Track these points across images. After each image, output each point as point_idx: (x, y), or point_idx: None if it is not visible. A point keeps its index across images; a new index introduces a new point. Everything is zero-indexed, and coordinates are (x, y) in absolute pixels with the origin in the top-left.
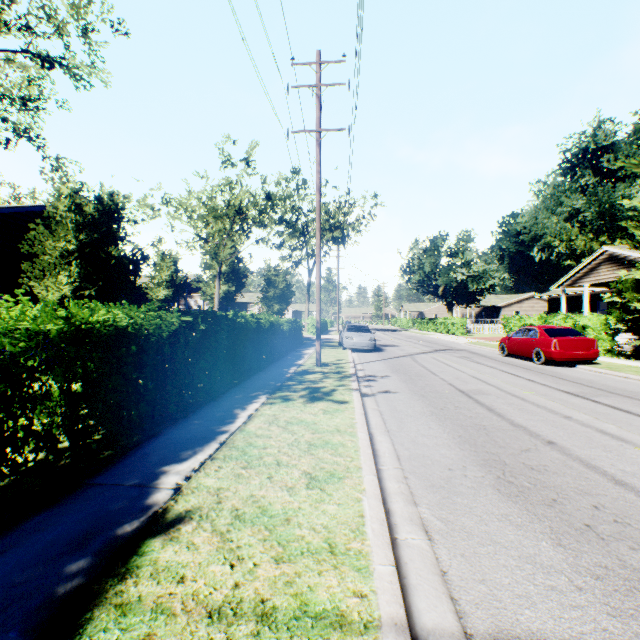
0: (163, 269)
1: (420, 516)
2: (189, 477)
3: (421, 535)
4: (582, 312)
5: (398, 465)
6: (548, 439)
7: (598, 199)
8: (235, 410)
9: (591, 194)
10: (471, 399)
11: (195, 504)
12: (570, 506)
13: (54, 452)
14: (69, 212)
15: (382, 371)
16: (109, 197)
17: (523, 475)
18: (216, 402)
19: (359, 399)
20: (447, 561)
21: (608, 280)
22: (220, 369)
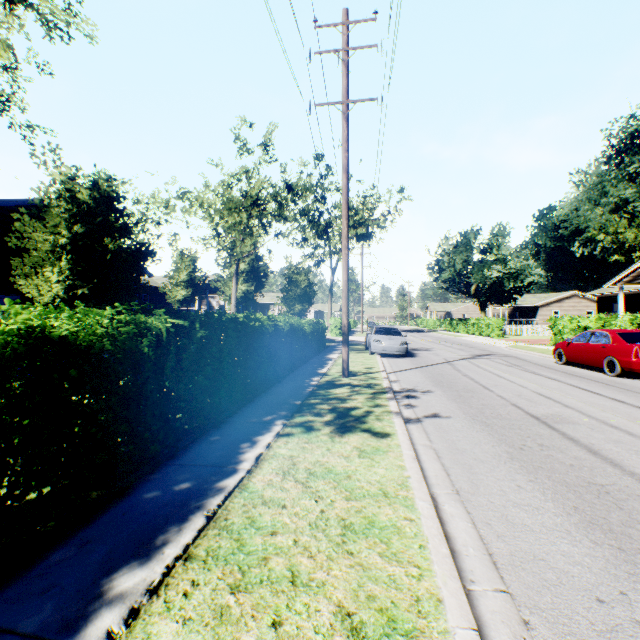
0: (181, 268)
1: None
2: (134, 613)
3: None
4: None
5: (499, 583)
6: None
7: None
8: (240, 446)
9: None
10: (555, 431)
11: None
12: None
13: None
14: (59, 199)
15: (421, 383)
16: (105, 182)
17: None
18: (218, 431)
19: (404, 430)
20: None
21: None
22: (225, 386)
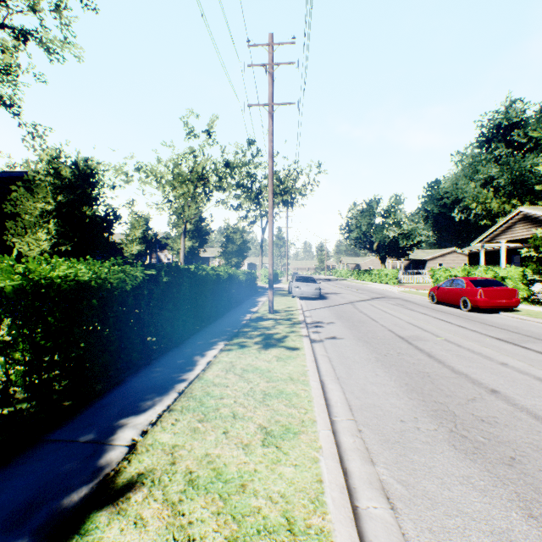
0: (136, 227)
1: (379, 478)
2: (145, 432)
3: (383, 503)
4: (498, 265)
5: (351, 416)
6: (491, 387)
7: (510, 167)
8: (195, 357)
9: (504, 163)
10: (411, 345)
11: (148, 465)
12: (530, 466)
13: (19, 401)
14: (47, 176)
15: (328, 318)
16: (84, 162)
17: (475, 428)
18: (178, 348)
19: (309, 346)
20: (415, 538)
21: (523, 237)
22: (182, 318)
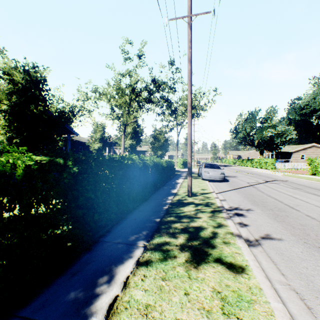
0: (97, 132)
1: None
2: None
3: None
4: None
5: None
6: None
7: None
8: (98, 281)
9: None
10: None
11: None
12: None
13: None
14: None
15: (242, 202)
16: (32, 68)
17: None
18: (86, 254)
19: (254, 261)
20: None
21: None
22: (99, 211)
